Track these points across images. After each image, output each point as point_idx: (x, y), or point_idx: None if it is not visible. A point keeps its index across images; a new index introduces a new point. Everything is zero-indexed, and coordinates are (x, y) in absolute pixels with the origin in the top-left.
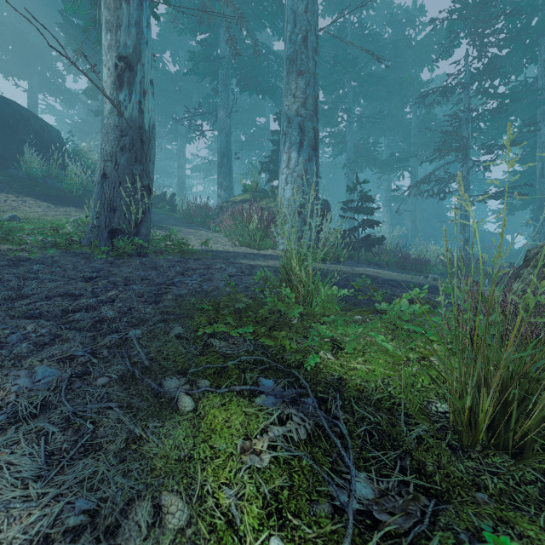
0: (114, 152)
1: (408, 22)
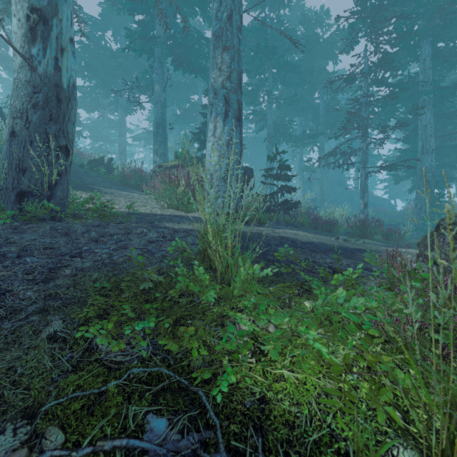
0: (25, 108)
1: (317, 22)
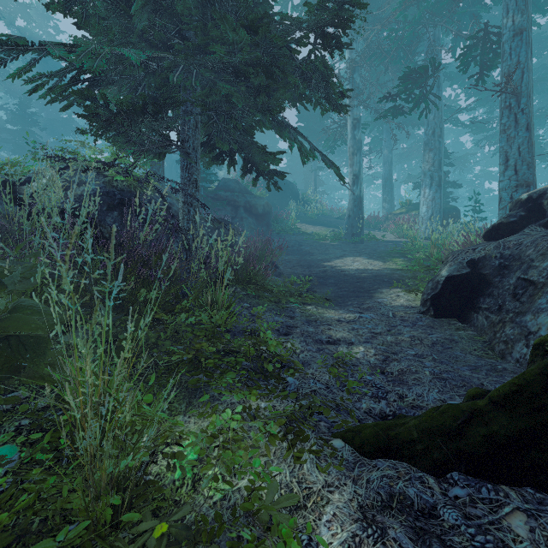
0: (352, 207)
1: None
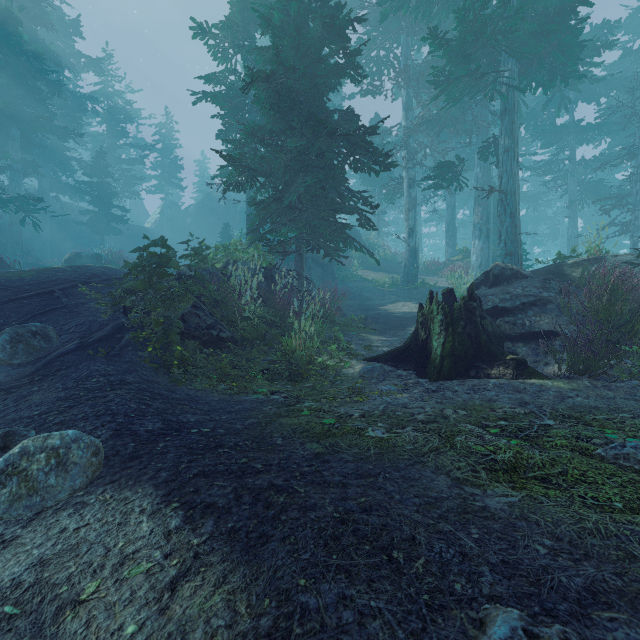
0: (408, 258)
1: None
